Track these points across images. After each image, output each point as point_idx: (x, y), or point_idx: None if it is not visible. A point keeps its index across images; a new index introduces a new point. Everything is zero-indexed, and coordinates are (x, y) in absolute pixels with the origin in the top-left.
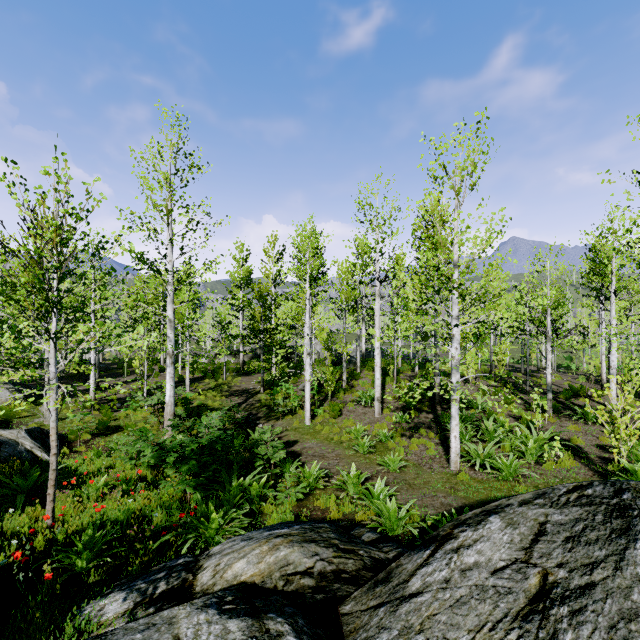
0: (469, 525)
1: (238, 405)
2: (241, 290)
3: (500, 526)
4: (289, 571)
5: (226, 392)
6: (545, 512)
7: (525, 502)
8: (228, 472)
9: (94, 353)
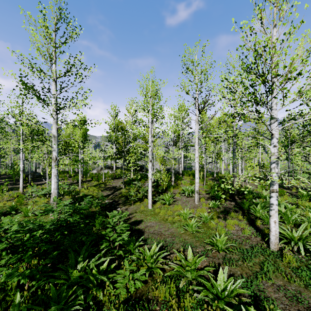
0: None
1: (107, 195)
2: (114, 132)
3: None
4: None
5: (102, 188)
6: None
7: None
8: (81, 250)
9: (22, 164)
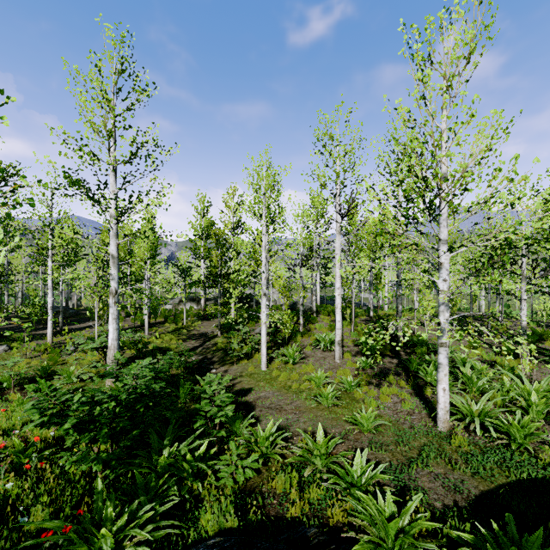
0: None
1: (194, 349)
2: (202, 240)
3: None
4: None
5: (184, 336)
6: None
7: None
8: (164, 432)
9: (51, 296)
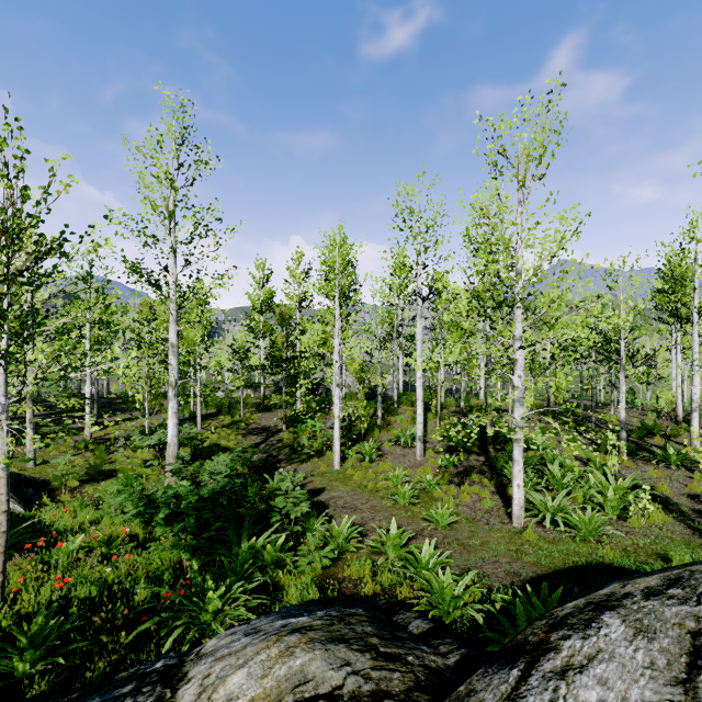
0: (573, 627)
1: (256, 445)
2: (262, 314)
3: (624, 633)
4: (307, 693)
5: (243, 430)
6: (693, 612)
7: (653, 592)
8: (238, 529)
9: (90, 385)
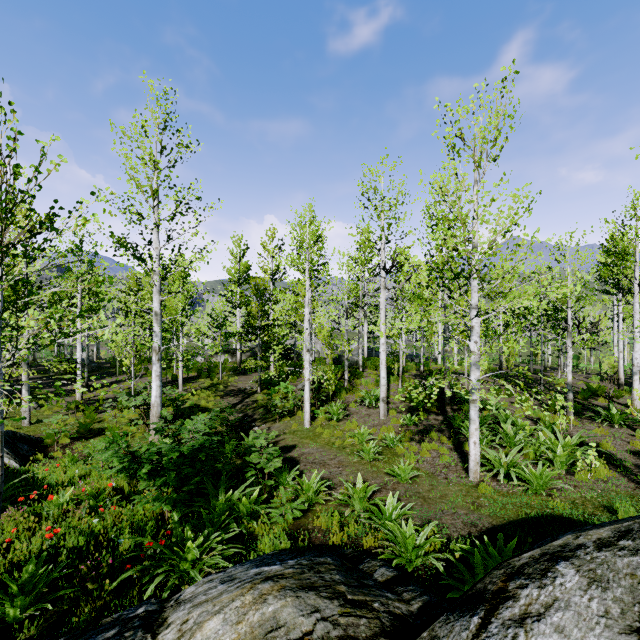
0: (529, 577)
1: (233, 406)
2: (238, 286)
3: (579, 583)
4: (279, 639)
5: (221, 392)
6: None
7: (605, 543)
8: (216, 483)
9: (81, 350)
